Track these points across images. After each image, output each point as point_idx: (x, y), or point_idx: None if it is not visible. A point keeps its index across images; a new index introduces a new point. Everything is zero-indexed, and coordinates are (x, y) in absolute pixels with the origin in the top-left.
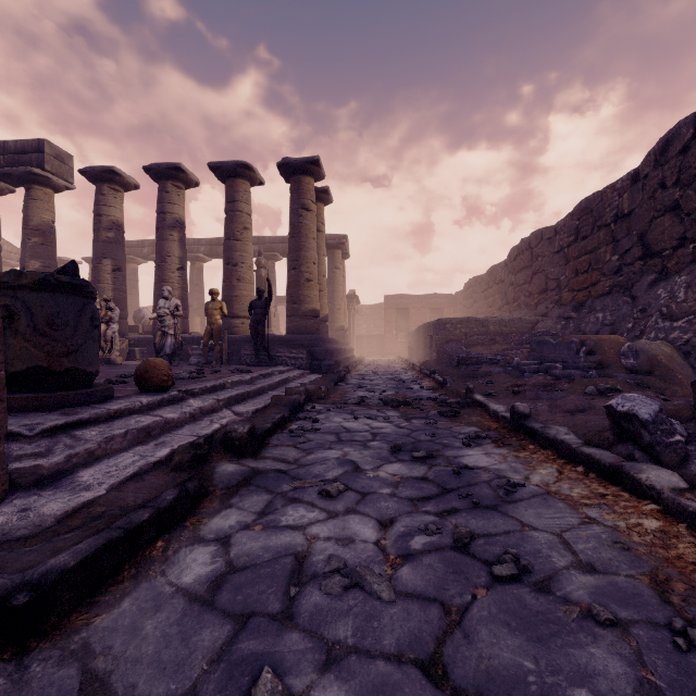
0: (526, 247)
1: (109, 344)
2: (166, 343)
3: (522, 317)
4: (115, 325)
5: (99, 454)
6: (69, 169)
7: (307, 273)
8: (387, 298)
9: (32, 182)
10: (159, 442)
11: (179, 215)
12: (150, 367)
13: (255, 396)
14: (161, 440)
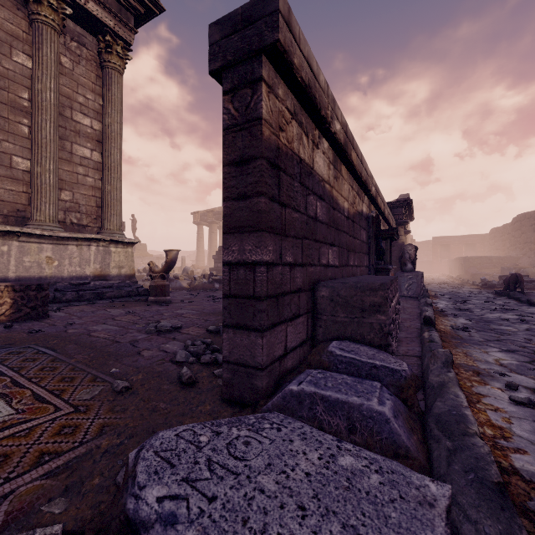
0: (519, 220)
1: None
2: None
3: (511, 255)
4: None
5: None
6: None
7: None
8: (434, 238)
9: None
10: None
11: None
12: None
13: None
14: None
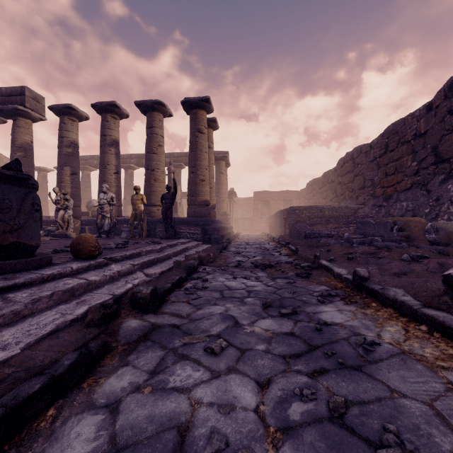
0: (350, 158)
1: (66, 223)
2: (105, 223)
3: (348, 205)
4: (70, 211)
5: (25, 313)
6: (42, 106)
7: (201, 175)
8: (255, 193)
9: (17, 115)
10: (80, 300)
11: (115, 137)
12: (81, 240)
13: (162, 261)
14: (82, 299)
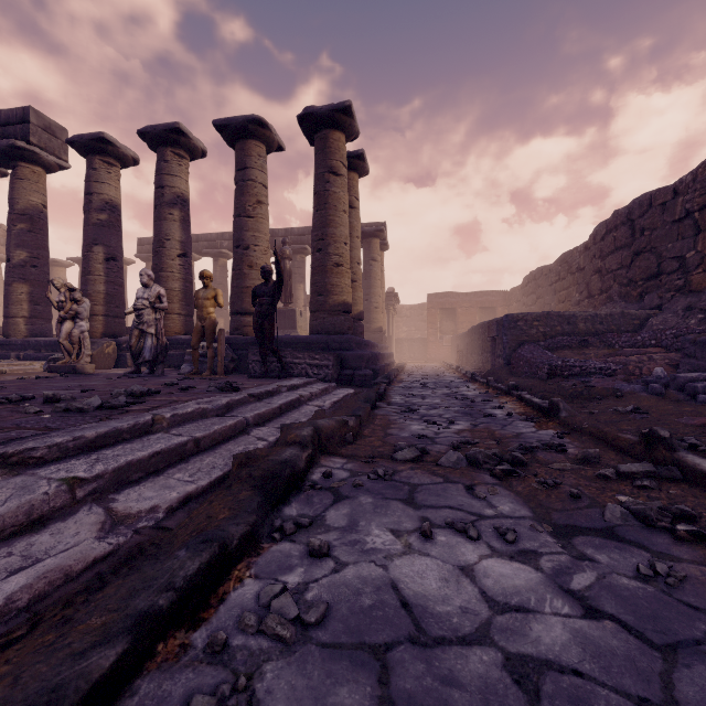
0: (623, 220)
1: (76, 347)
2: (145, 345)
3: (625, 310)
4: (84, 322)
5: None
6: (61, 144)
7: (335, 255)
8: (431, 297)
9: (17, 158)
10: None
11: (181, 190)
12: None
13: (216, 444)
14: None
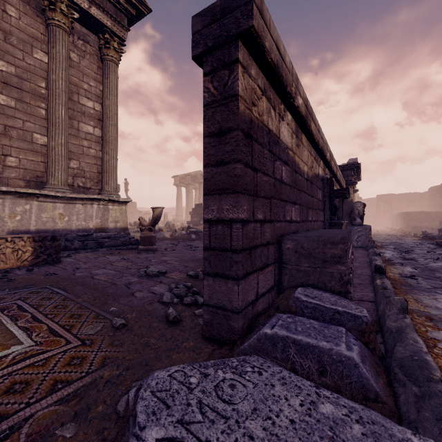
0: None
1: None
2: None
3: None
4: None
5: None
6: None
7: None
8: (378, 196)
9: None
10: None
11: None
12: None
13: None
14: None
